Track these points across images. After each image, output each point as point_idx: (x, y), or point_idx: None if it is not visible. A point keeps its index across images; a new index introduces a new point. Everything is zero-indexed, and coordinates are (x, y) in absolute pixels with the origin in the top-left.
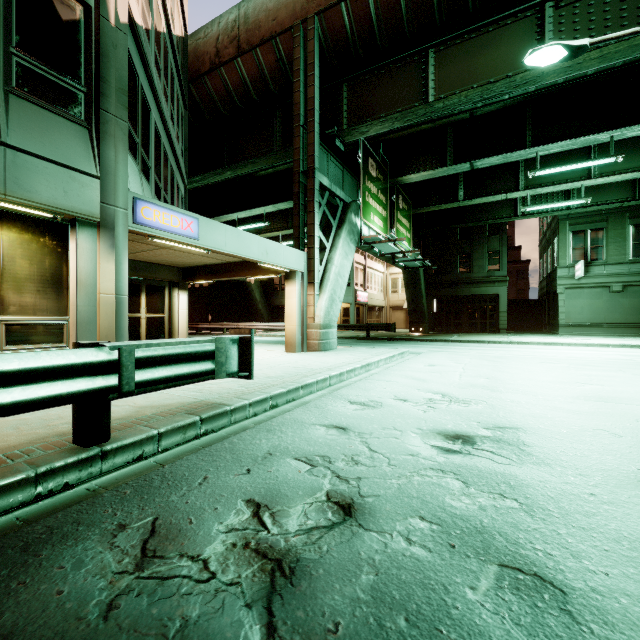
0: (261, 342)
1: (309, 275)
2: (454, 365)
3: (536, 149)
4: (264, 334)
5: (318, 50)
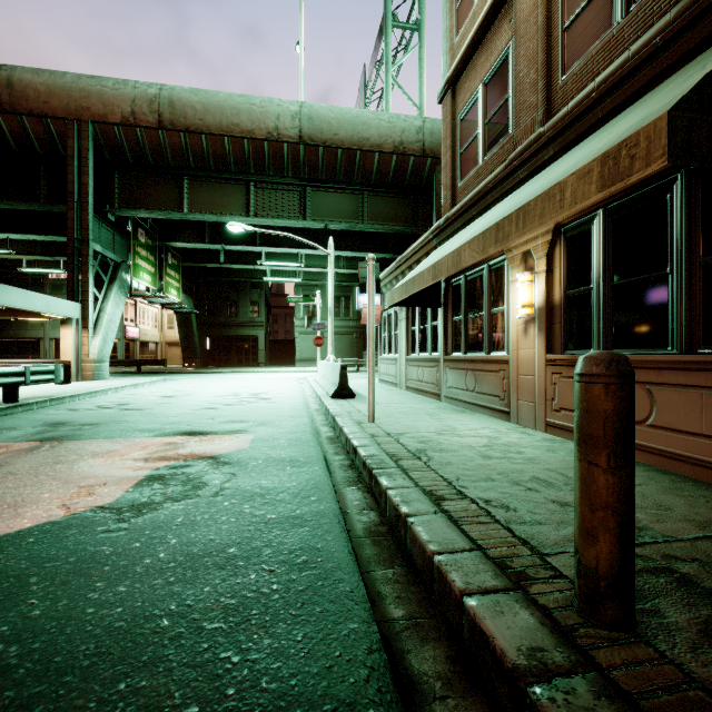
0: None
1: (84, 321)
2: (195, 383)
3: (261, 248)
4: None
5: (92, 148)
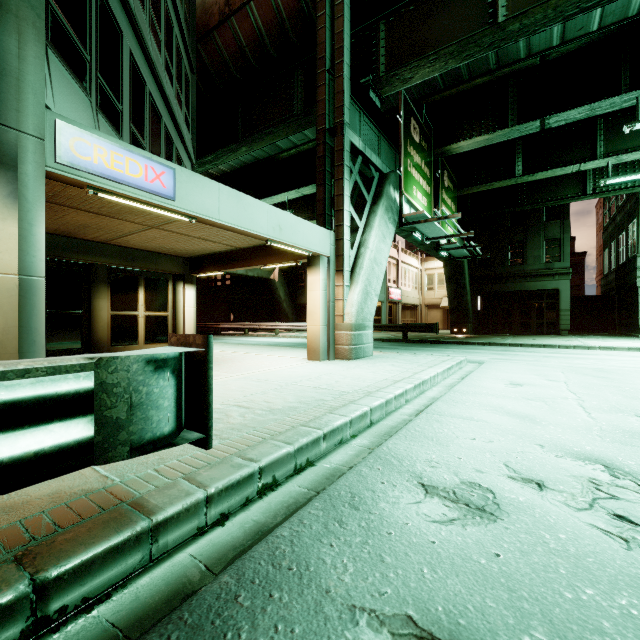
0: (282, 345)
1: (337, 261)
2: (550, 384)
3: (637, 93)
4: (287, 335)
5: None
